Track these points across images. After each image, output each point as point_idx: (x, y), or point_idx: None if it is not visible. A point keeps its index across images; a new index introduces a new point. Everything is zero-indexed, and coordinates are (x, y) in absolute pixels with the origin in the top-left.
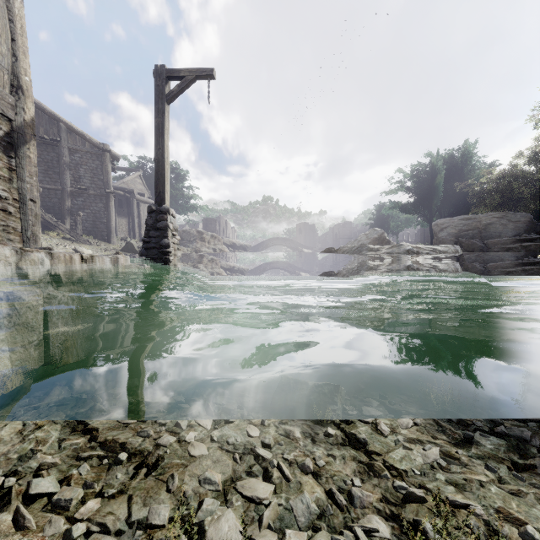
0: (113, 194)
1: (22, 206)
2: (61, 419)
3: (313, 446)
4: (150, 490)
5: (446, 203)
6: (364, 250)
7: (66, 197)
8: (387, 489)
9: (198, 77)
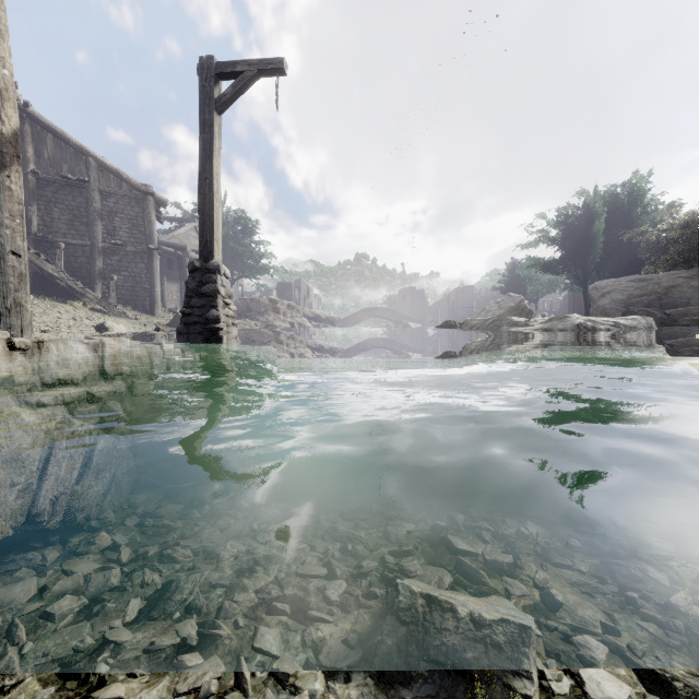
0: (158, 251)
1: None
2: None
3: None
4: None
5: (607, 259)
6: (505, 324)
7: (96, 256)
8: None
9: (262, 72)
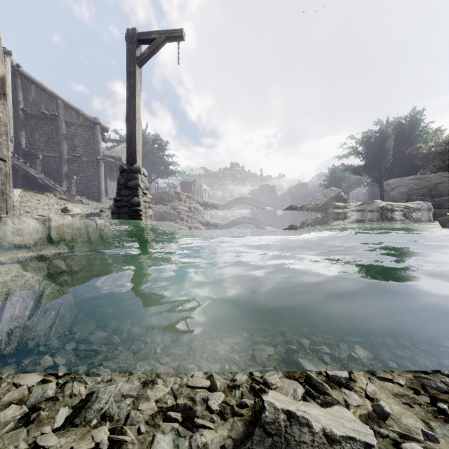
0: (103, 160)
1: None
2: None
3: None
4: None
5: (395, 165)
6: (330, 207)
7: (63, 164)
8: None
9: (168, 39)
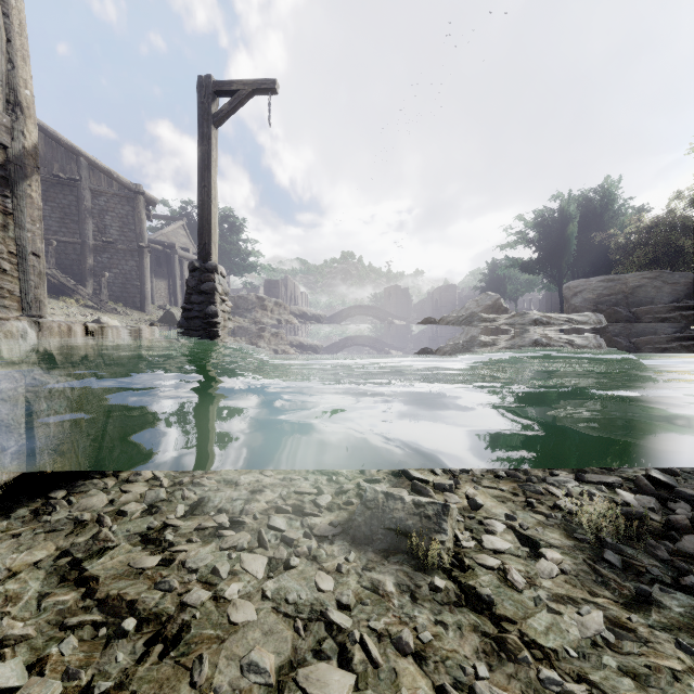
0: (148, 249)
1: (21, 261)
2: (47, 562)
3: (413, 607)
4: (165, 683)
5: (581, 260)
6: (476, 320)
7: (87, 253)
8: (530, 683)
9: (256, 91)
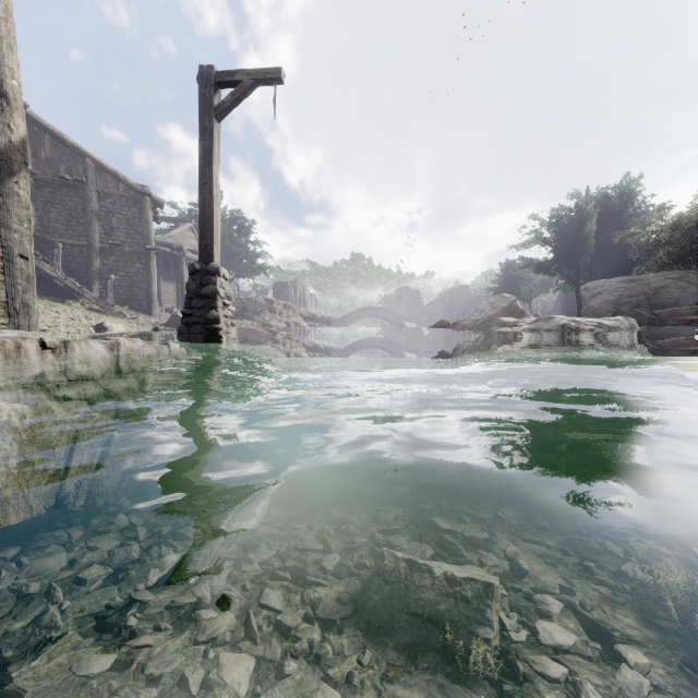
0: (155, 251)
1: (7, 264)
2: None
3: None
4: None
5: (599, 260)
6: (495, 324)
7: (94, 256)
8: None
9: (260, 81)
